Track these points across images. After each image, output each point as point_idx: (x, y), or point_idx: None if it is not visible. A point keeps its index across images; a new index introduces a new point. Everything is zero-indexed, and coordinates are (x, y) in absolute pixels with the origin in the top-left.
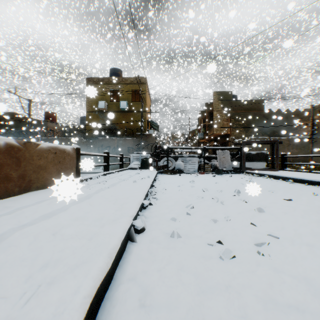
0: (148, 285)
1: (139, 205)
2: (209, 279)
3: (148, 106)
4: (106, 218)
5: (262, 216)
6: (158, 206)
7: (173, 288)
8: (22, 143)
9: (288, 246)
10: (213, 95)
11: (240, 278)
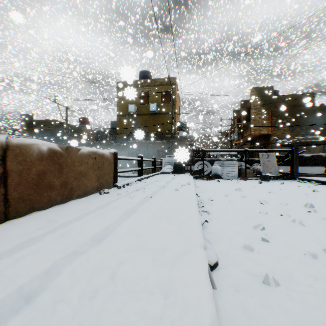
0: None
1: (200, 226)
2: None
3: (178, 108)
4: (171, 250)
5: None
6: (215, 224)
7: None
8: (64, 148)
9: None
10: (251, 91)
11: None
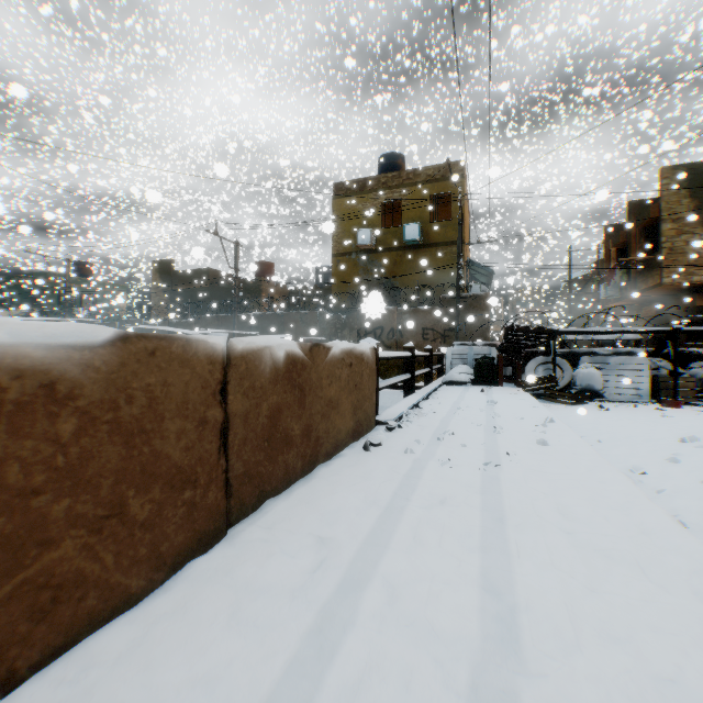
0: None
1: None
2: None
3: (467, 230)
4: None
5: None
6: None
7: None
8: (306, 350)
9: None
10: (660, 177)
11: None
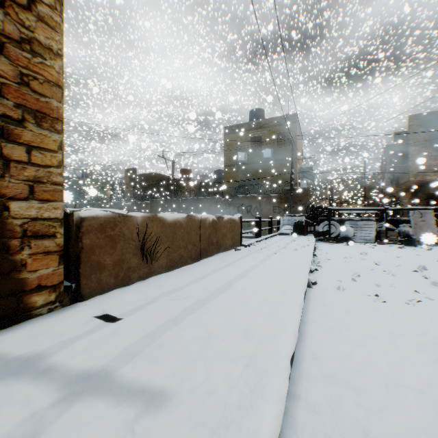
0: (325, 302)
1: (309, 268)
2: (362, 306)
3: (299, 150)
4: (291, 272)
5: (432, 288)
6: (323, 272)
7: (340, 304)
8: (217, 218)
9: (437, 304)
10: (408, 121)
11: (383, 308)
